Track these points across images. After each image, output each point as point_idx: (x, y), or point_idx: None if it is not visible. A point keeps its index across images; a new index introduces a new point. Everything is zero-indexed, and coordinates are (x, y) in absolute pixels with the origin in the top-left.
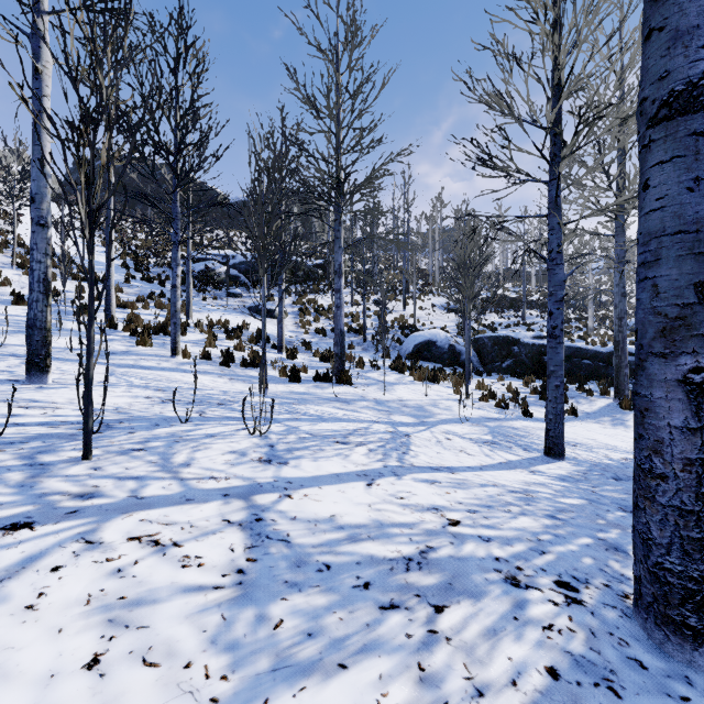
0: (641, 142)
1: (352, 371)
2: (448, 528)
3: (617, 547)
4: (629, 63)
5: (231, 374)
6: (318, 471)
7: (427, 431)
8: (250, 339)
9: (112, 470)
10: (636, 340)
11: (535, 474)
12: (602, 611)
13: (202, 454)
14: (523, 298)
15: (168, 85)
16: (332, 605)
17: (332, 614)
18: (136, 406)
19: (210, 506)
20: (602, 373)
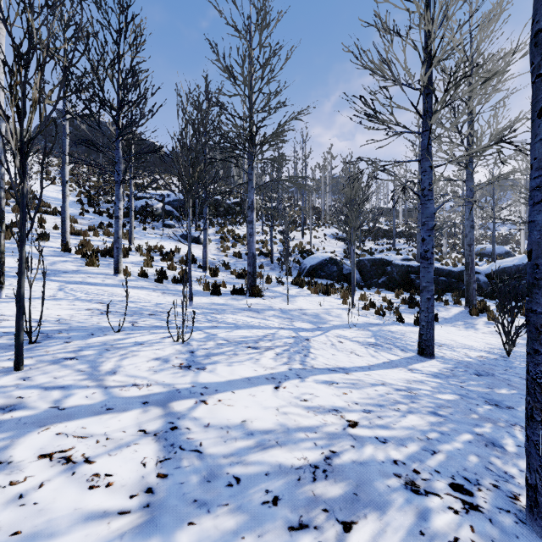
0: (536, 72)
1: (262, 286)
2: (348, 430)
3: (494, 442)
4: (477, 47)
5: (164, 289)
6: (232, 375)
7: (323, 335)
8: (180, 260)
9: (41, 379)
10: (530, 260)
11: (413, 372)
12: (498, 517)
13: (129, 362)
14: (393, 230)
15: (112, 53)
16: (241, 528)
17: (240, 540)
18: (77, 317)
19: (129, 415)
20: (454, 287)
